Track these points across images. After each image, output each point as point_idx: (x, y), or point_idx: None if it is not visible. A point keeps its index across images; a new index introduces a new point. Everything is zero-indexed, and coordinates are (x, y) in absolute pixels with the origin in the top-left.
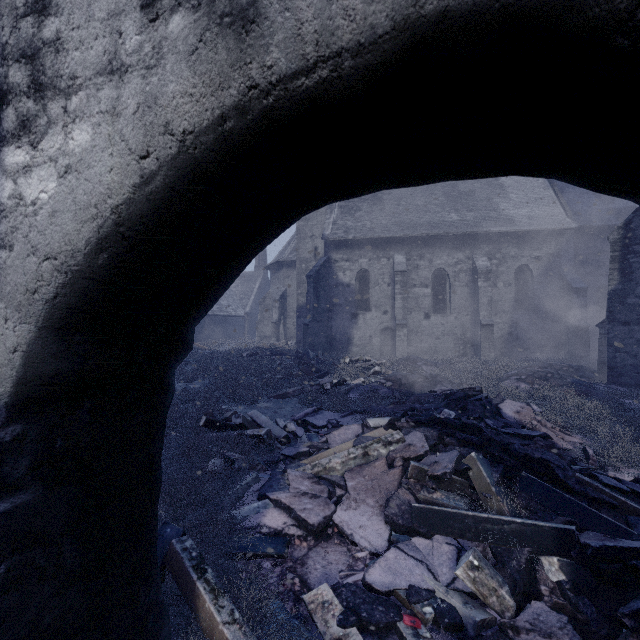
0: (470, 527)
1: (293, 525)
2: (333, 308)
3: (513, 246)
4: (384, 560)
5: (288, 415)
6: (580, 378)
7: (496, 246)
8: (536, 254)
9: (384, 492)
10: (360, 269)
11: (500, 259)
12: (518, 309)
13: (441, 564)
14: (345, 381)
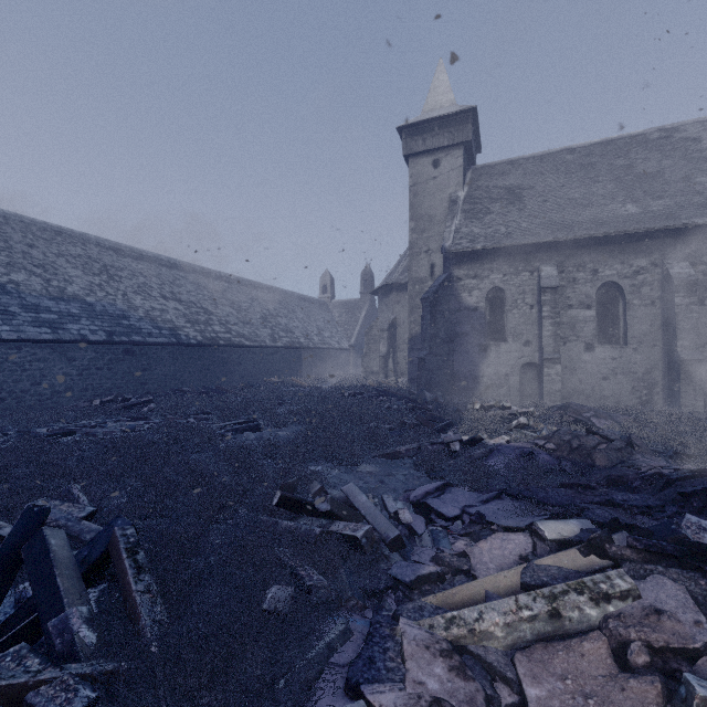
0: None
1: None
2: (455, 338)
3: None
4: None
5: (400, 489)
6: None
7: (703, 245)
8: None
9: None
10: (491, 288)
11: None
12: None
13: None
14: (480, 439)
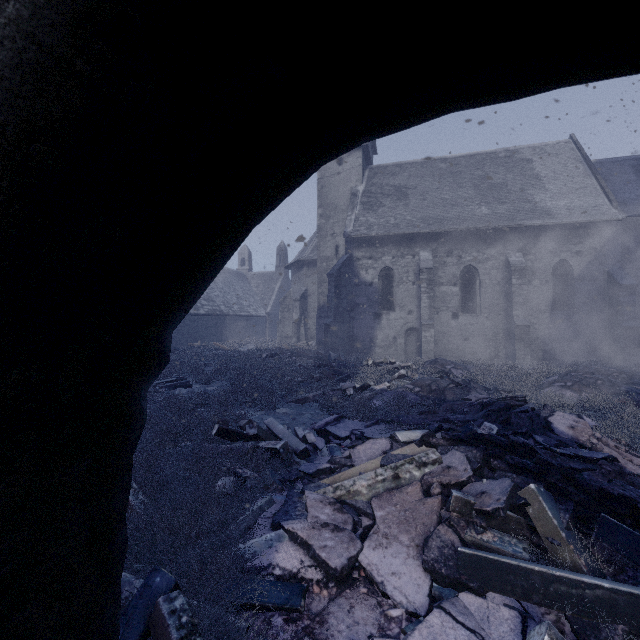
0: (537, 587)
1: (311, 566)
2: (355, 308)
3: (551, 240)
4: (426, 627)
5: (308, 423)
6: (635, 385)
7: (531, 241)
8: (577, 248)
9: (420, 528)
10: (383, 267)
11: (536, 254)
12: (556, 308)
13: (501, 637)
14: (369, 386)
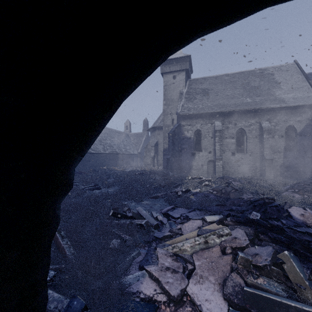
0: None
1: (160, 293)
2: (182, 150)
3: (284, 115)
4: None
5: (158, 209)
6: None
7: (274, 115)
8: (298, 119)
9: (221, 273)
10: (196, 129)
11: (276, 122)
12: (287, 150)
13: None
14: (189, 190)
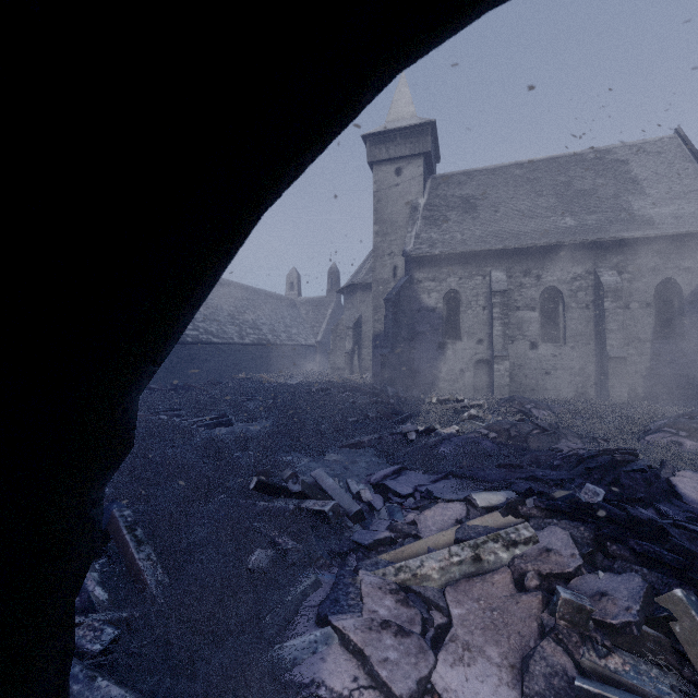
0: None
1: (368, 688)
2: (416, 336)
3: (653, 255)
4: None
5: (362, 474)
6: None
7: (628, 256)
8: (687, 264)
9: (515, 639)
10: (448, 290)
11: (634, 272)
12: (660, 337)
13: None
14: (434, 429)
